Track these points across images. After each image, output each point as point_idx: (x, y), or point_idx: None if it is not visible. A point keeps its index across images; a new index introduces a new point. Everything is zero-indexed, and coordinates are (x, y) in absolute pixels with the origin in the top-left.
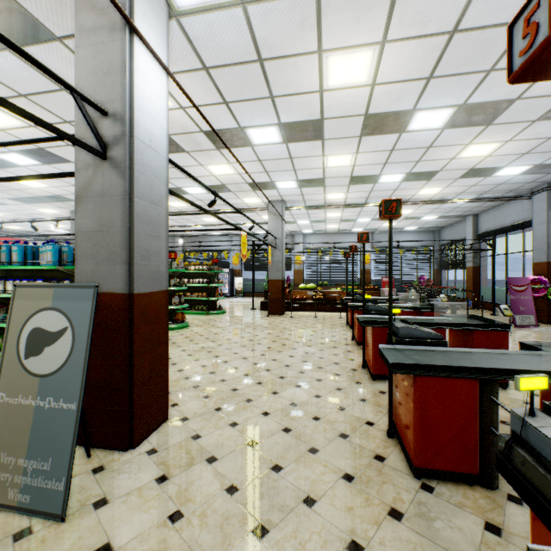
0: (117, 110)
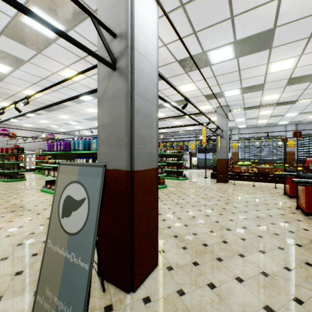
0: (122, 30)
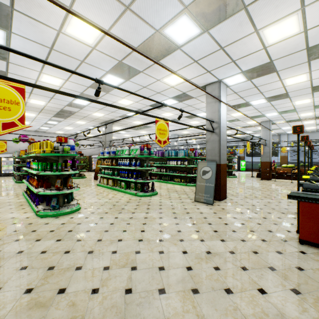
0: (216, 121)
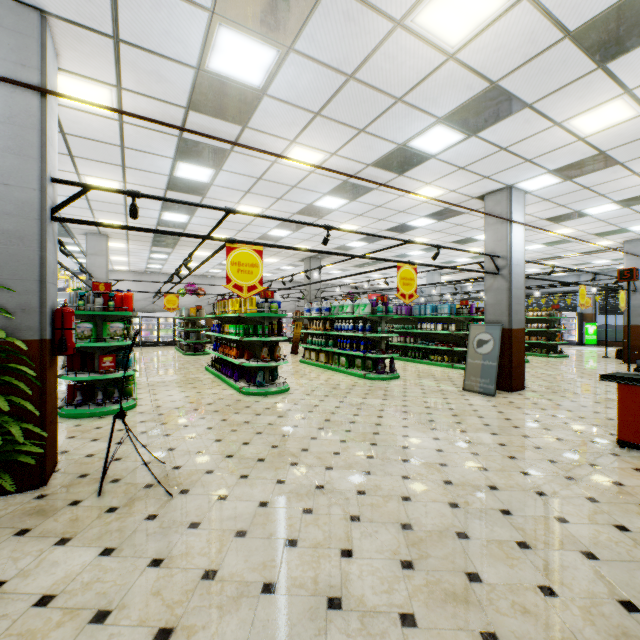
0: (504, 255)
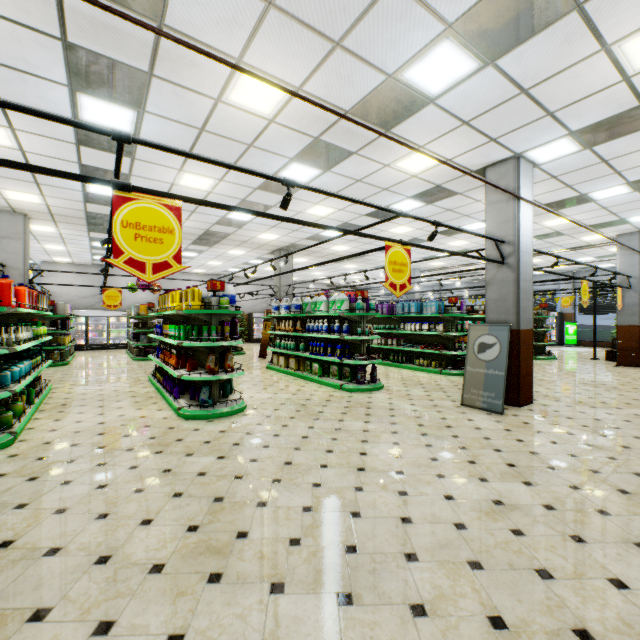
0: (510, 240)
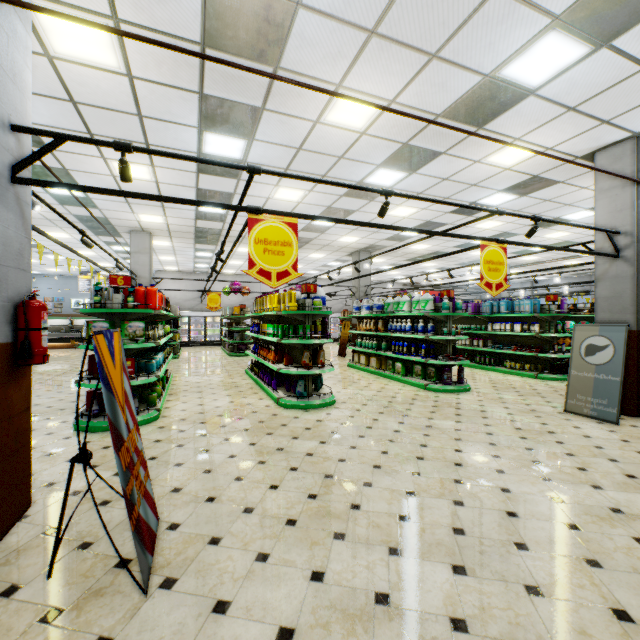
0: (626, 230)
